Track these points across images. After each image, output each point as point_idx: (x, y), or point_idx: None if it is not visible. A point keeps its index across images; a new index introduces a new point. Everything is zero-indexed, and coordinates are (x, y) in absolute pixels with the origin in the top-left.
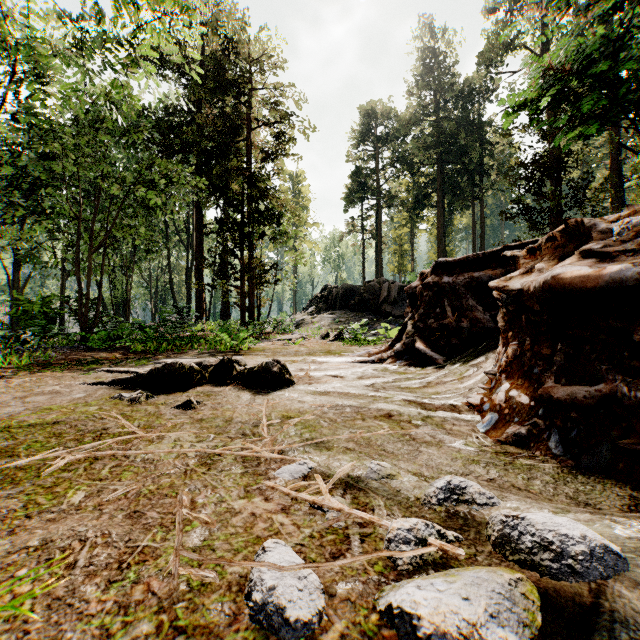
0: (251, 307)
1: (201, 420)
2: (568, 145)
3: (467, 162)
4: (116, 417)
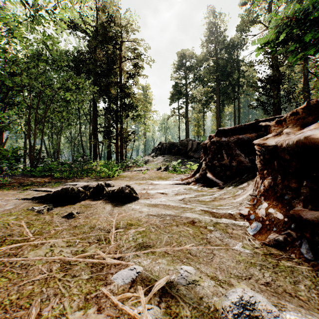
0: (121, 153)
1: (75, 227)
2: (297, 60)
3: (231, 80)
4: (23, 225)
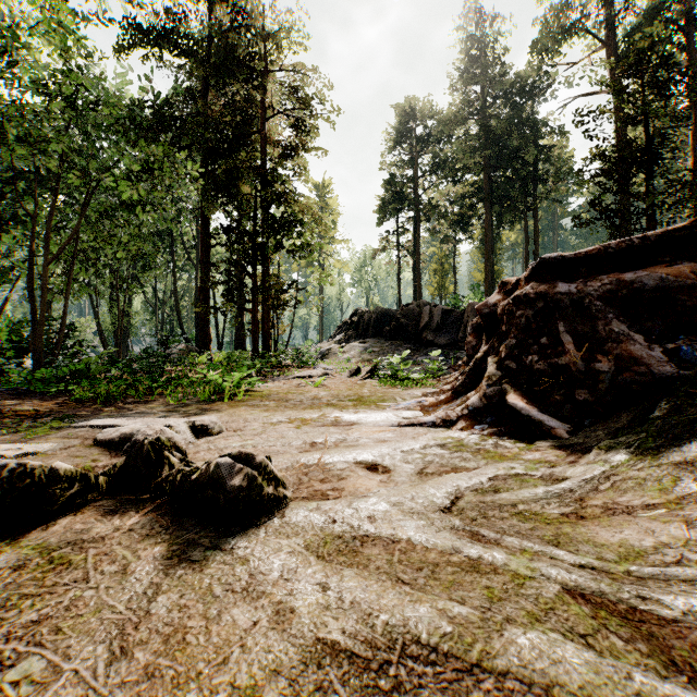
0: (265, 335)
1: None
2: None
3: (519, 167)
4: None
